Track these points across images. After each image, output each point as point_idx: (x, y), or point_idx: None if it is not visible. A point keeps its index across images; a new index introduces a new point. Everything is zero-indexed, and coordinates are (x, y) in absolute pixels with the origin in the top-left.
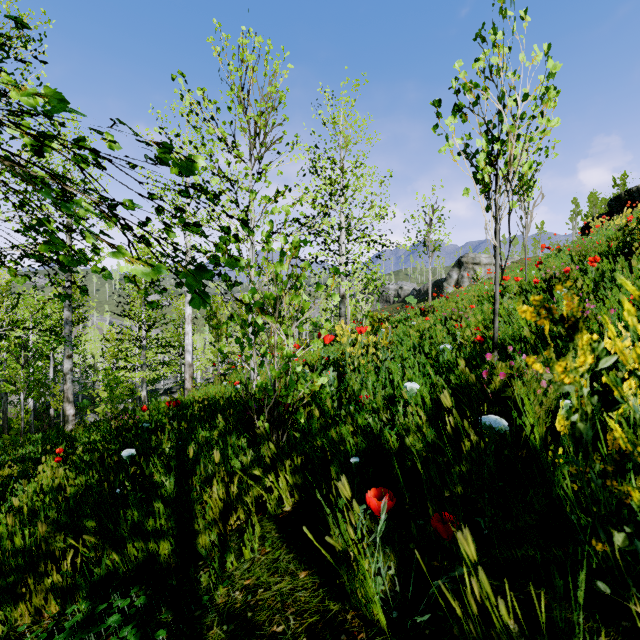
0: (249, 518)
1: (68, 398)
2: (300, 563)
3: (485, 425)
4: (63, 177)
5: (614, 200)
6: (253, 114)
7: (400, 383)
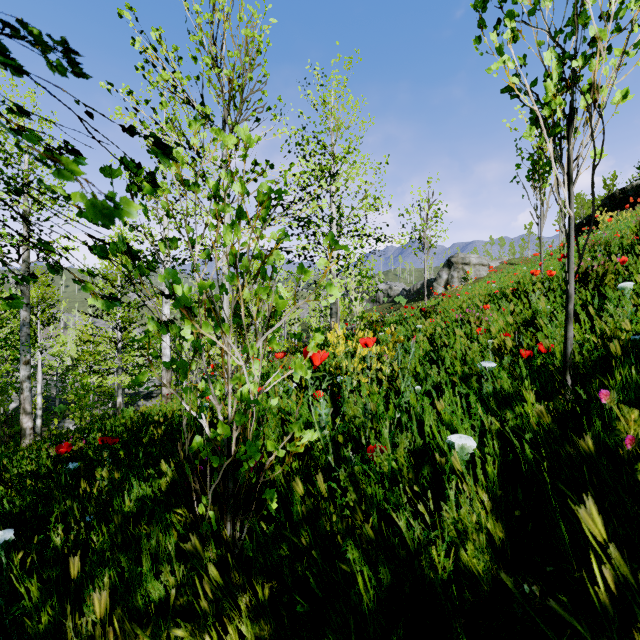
0: None
1: (25, 409)
2: None
3: None
4: None
5: (608, 199)
6: (226, 70)
7: (434, 429)
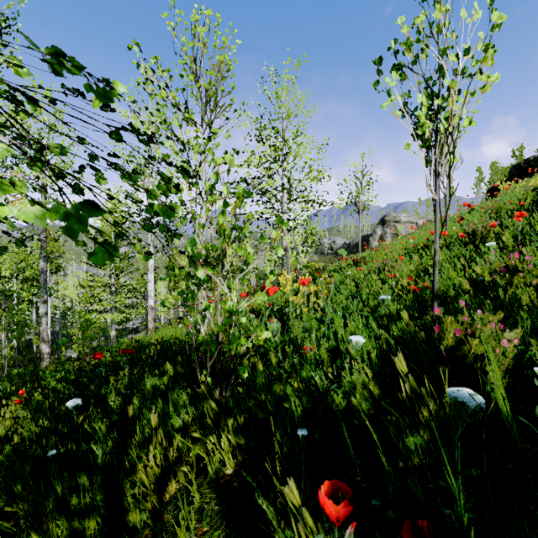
0: (189, 481)
1: (43, 338)
2: None
3: (456, 399)
4: None
5: (514, 168)
6: (204, 83)
7: (344, 335)
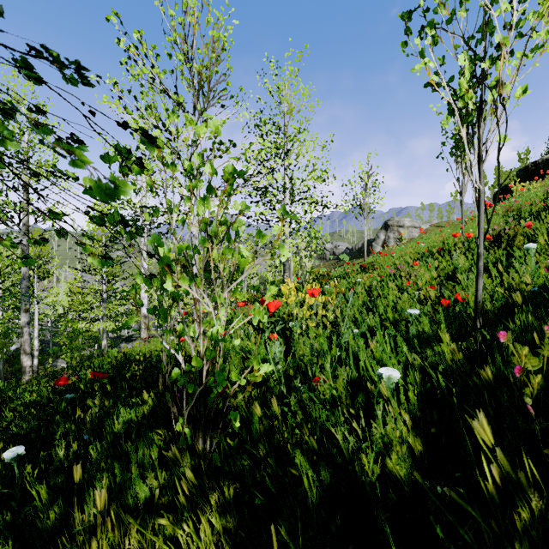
0: None
1: (25, 350)
2: None
3: None
4: None
5: (522, 171)
6: (196, 64)
7: (367, 364)
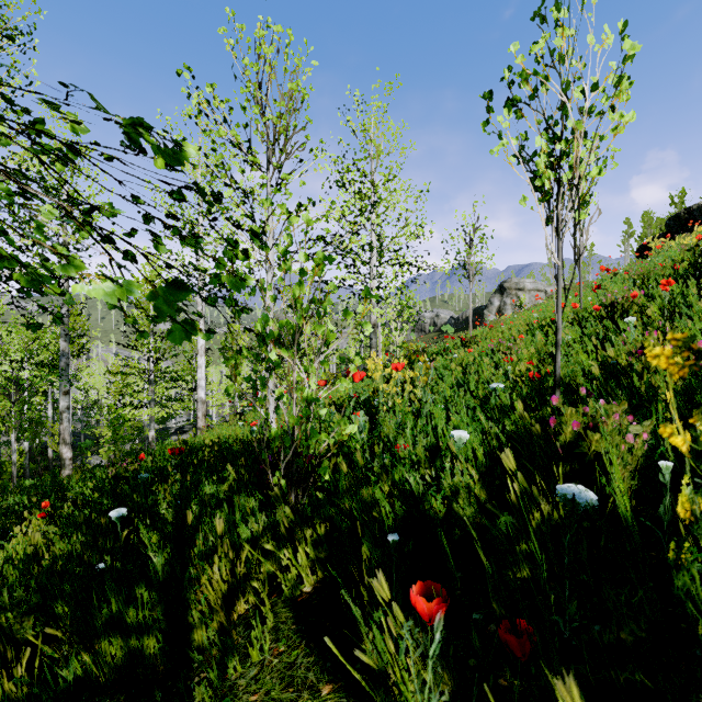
0: (260, 601)
1: (65, 440)
2: (322, 672)
3: (565, 495)
4: (14, 170)
5: (672, 219)
6: (272, 116)
7: (445, 430)
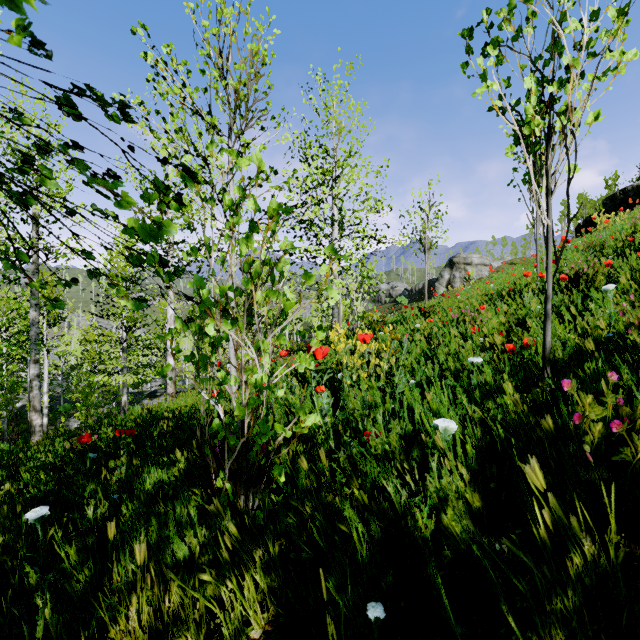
0: None
1: (34, 407)
2: None
3: None
4: None
5: (609, 199)
6: (232, 81)
7: (423, 416)
